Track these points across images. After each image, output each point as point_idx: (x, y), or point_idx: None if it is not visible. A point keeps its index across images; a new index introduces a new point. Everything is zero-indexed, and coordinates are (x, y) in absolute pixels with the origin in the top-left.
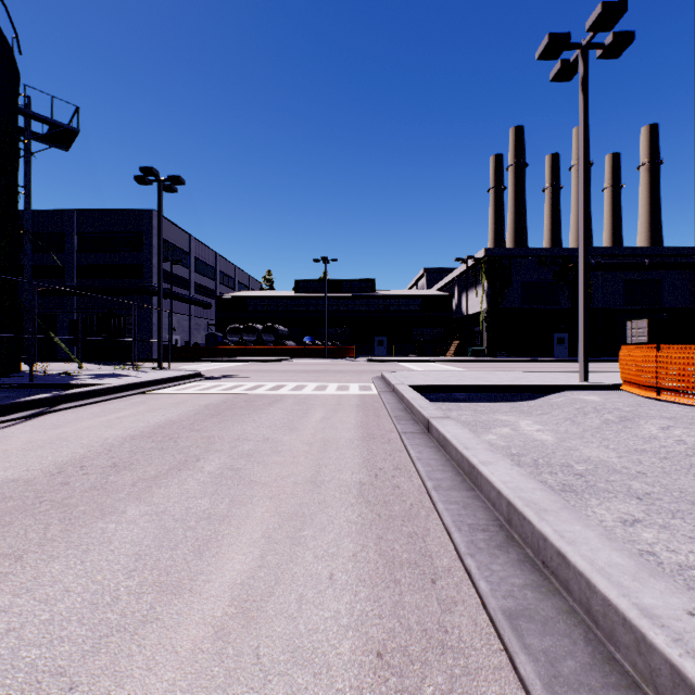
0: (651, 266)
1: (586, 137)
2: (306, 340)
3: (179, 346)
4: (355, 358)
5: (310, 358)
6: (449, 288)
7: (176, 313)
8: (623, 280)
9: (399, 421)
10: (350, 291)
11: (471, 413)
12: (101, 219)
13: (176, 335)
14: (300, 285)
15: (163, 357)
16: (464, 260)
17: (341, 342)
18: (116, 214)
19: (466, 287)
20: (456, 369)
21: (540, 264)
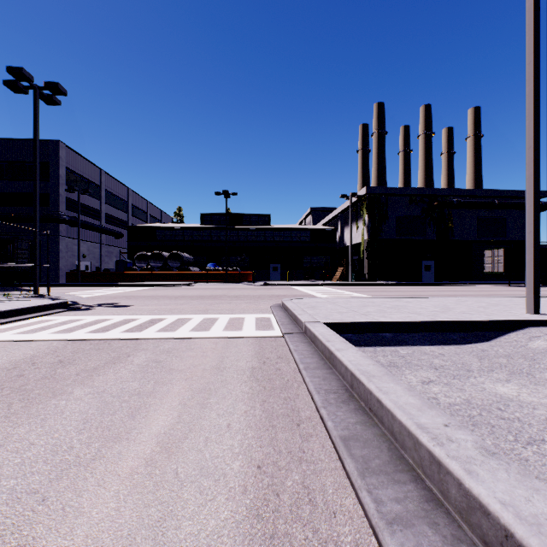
0: (499, 205)
1: (537, 11)
2: (209, 266)
3: (86, 272)
4: (253, 283)
5: (212, 283)
6: (332, 223)
7: (86, 241)
8: (477, 217)
9: (373, 490)
10: (249, 224)
11: (437, 375)
12: (6, 148)
13: (86, 261)
14: (205, 218)
15: (70, 282)
16: (348, 197)
17: (241, 268)
18: (22, 144)
19: (350, 220)
20: (351, 294)
21: (411, 202)
